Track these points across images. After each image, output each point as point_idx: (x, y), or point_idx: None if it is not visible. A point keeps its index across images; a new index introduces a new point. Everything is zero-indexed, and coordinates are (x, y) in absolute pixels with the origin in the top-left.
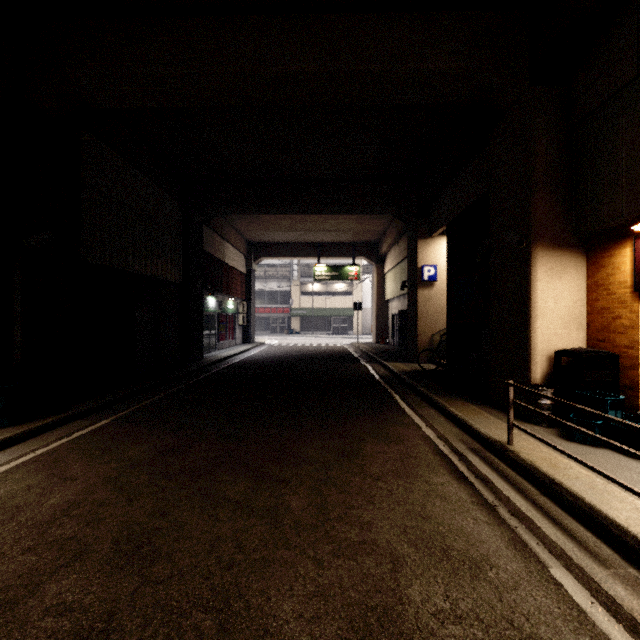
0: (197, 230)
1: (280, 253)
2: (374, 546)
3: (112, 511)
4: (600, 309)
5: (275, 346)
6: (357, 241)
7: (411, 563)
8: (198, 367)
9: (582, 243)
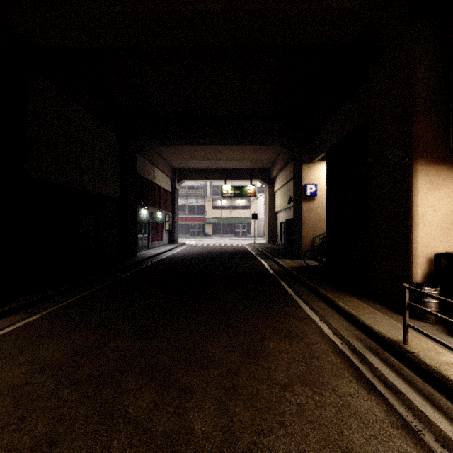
0: (132, 157)
1: (197, 177)
2: None
3: None
4: None
5: (193, 246)
6: (254, 168)
7: None
8: (131, 263)
9: None
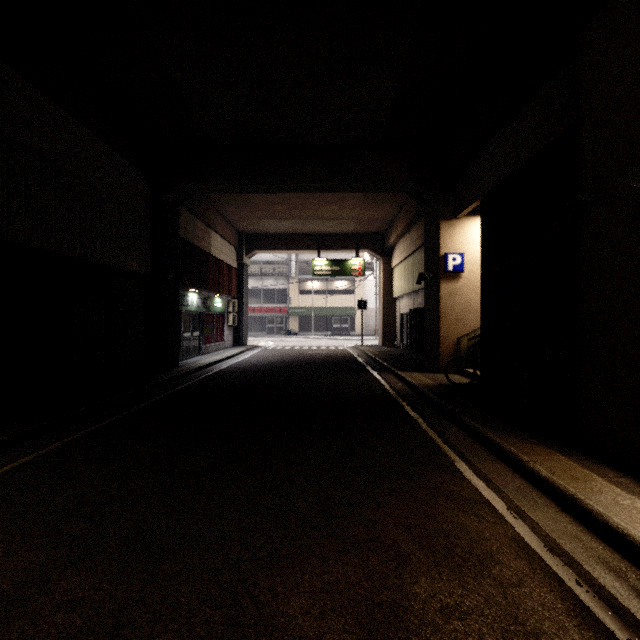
0: (170, 211)
1: (275, 245)
2: None
3: None
4: None
5: (269, 349)
6: (361, 232)
7: None
8: (166, 379)
9: None
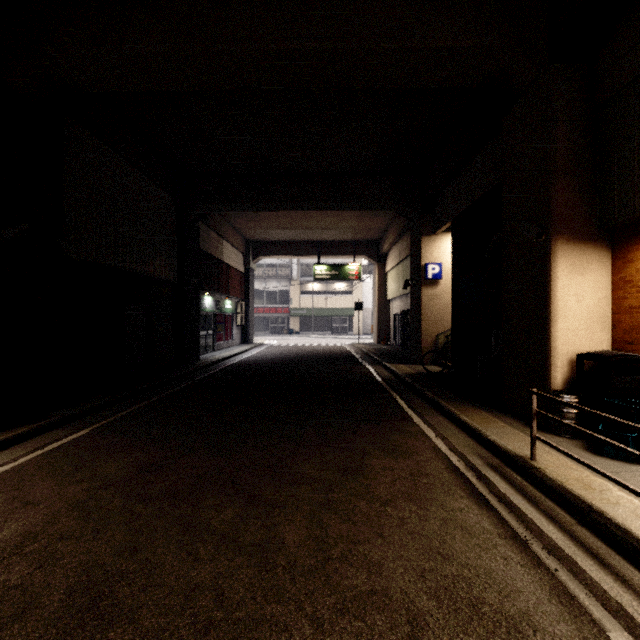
0: (192, 227)
1: (279, 252)
2: (386, 598)
3: (73, 547)
4: (628, 308)
5: (274, 347)
6: (358, 239)
7: (434, 624)
8: (193, 369)
9: (607, 236)
